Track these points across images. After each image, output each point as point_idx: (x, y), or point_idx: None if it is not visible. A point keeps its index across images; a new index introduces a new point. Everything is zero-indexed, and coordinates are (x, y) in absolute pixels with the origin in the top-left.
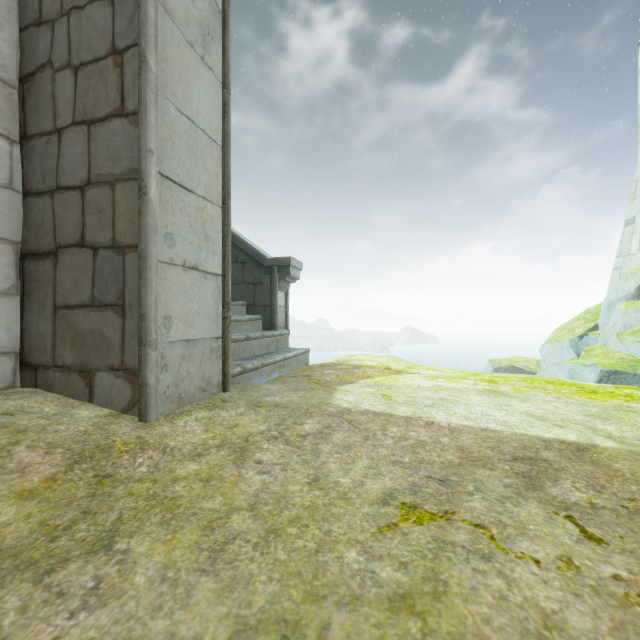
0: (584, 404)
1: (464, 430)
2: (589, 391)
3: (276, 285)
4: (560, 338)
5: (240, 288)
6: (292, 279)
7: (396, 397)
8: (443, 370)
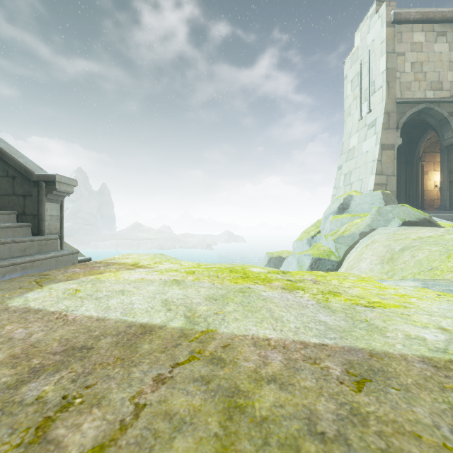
0: (222, 288)
1: (78, 322)
2: (244, 277)
3: (43, 197)
4: (302, 238)
5: (11, 199)
6: (63, 193)
7: (83, 292)
8: (183, 264)
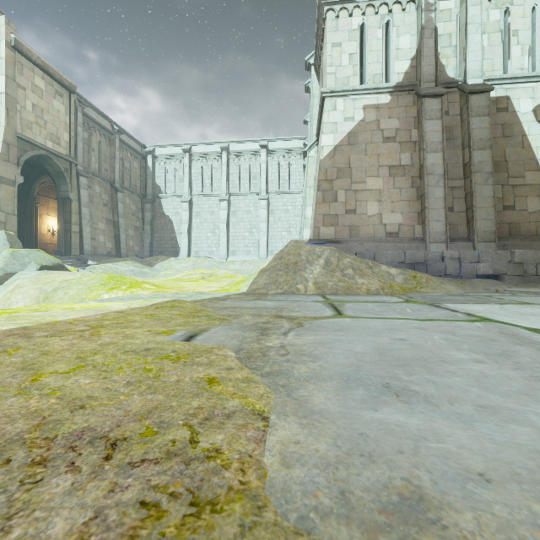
0: None
1: None
2: None
3: None
4: None
5: None
6: None
7: None
8: None
